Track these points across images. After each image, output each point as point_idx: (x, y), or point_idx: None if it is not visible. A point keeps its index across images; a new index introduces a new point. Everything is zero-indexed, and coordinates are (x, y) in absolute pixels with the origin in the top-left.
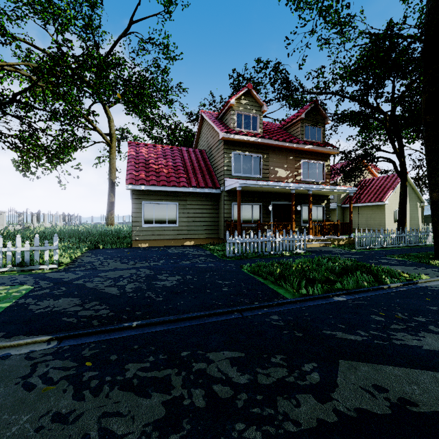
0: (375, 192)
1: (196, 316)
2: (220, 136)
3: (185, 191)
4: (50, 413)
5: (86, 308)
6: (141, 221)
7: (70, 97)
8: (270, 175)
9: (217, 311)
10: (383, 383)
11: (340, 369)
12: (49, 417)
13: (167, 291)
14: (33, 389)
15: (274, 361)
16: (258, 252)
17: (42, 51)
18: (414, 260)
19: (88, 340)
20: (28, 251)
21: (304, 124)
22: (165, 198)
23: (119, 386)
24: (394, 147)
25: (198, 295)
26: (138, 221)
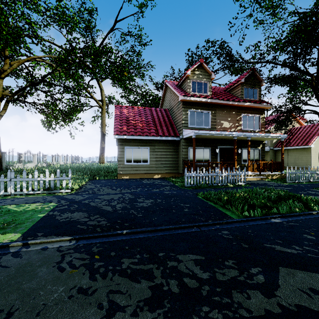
0: (302, 138)
1: (166, 228)
2: (179, 98)
3: (154, 139)
4: (76, 287)
5: (91, 219)
6: (124, 161)
7: (76, 76)
8: (217, 126)
9: (181, 225)
10: (318, 287)
11: (280, 274)
12: (75, 290)
13: (144, 210)
14: (64, 271)
15: (227, 264)
16: (208, 184)
17: (60, 46)
18: None
19: (95, 241)
20: (53, 180)
21: (243, 87)
22: (140, 144)
23: (118, 273)
24: None
25: (167, 213)
26: (121, 161)
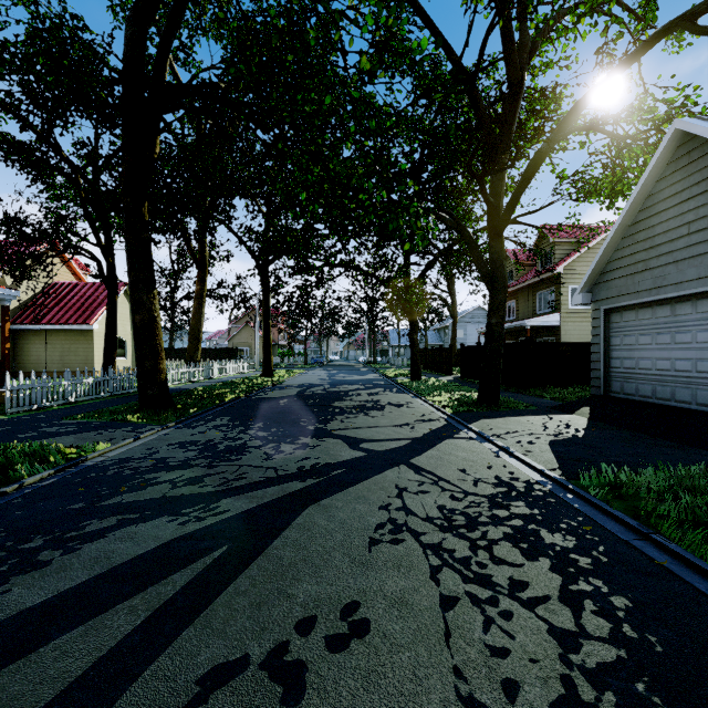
0: (79, 307)
1: None
2: None
3: None
4: None
5: None
6: None
7: None
8: None
9: None
10: None
11: None
12: None
13: None
14: None
15: None
16: None
17: None
18: (108, 418)
19: None
20: None
21: None
22: None
23: None
24: (97, 235)
25: None
26: None
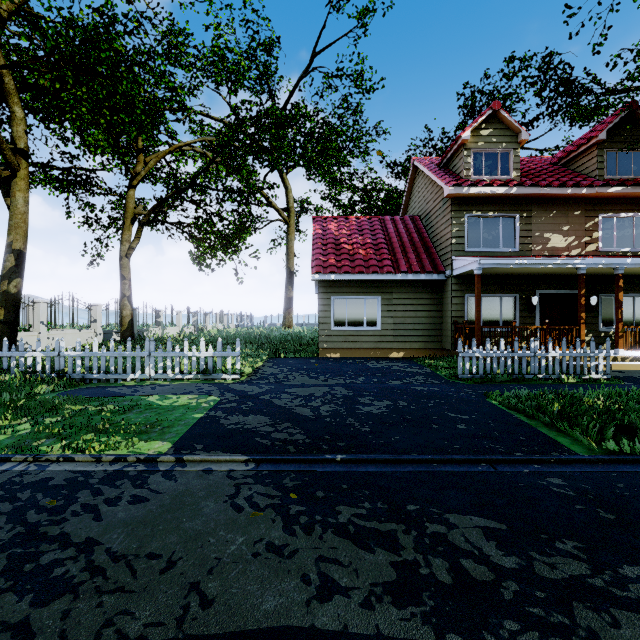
0: None
1: (421, 460)
2: (445, 192)
3: (390, 280)
4: (263, 541)
5: (278, 429)
6: (330, 323)
7: (245, 169)
8: (534, 247)
9: (452, 456)
10: None
11: None
12: (263, 545)
13: (374, 419)
14: (241, 511)
15: (562, 548)
16: (513, 374)
17: (221, 121)
18: None
19: (286, 468)
20: (211, 357)
21: (604, 150)
22: (362, 290)
23: (333, 530)
24: None
25: (420, 430)
26: (326, 323)
